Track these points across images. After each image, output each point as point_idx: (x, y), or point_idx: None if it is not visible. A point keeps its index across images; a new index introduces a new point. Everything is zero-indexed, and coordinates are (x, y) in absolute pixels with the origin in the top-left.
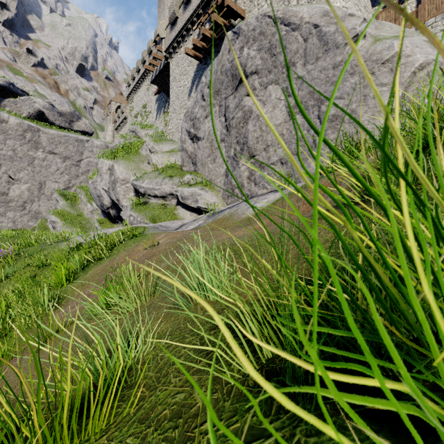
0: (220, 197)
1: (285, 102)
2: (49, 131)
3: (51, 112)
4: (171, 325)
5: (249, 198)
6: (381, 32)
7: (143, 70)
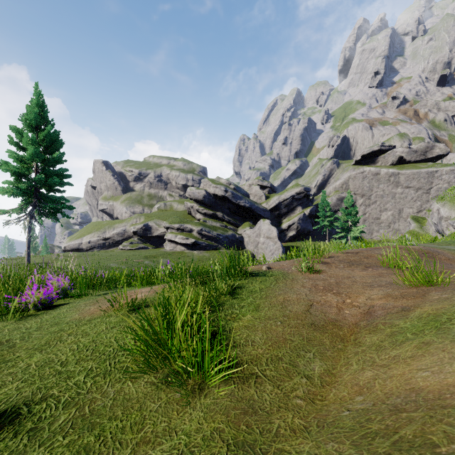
0: None
1: None
2: (405, 172)
3: (408, 153)
4: None
5: None
6: None
7: None
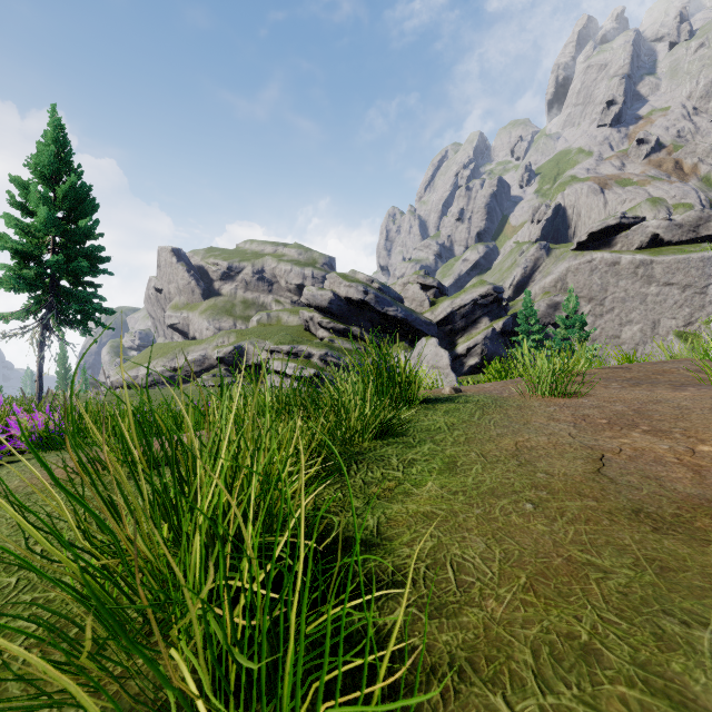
0: None
1: None
2: (664, 259)
3: (667, 228)
4: None
5: None
6: None
7: None
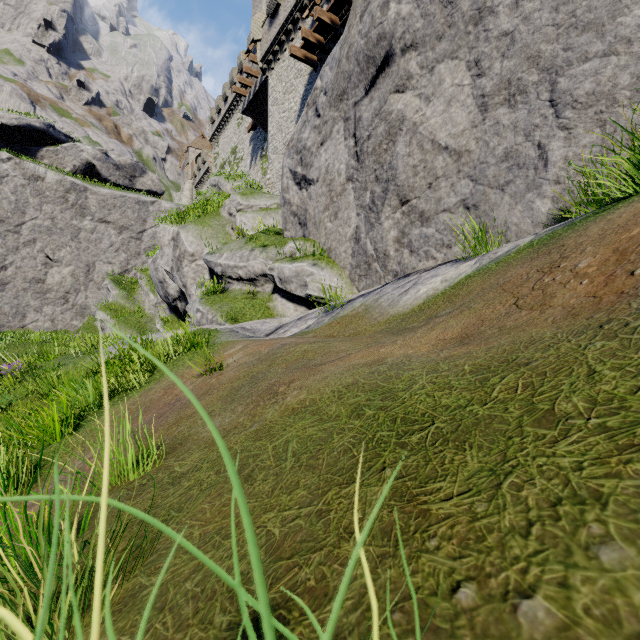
0: (345, 278)
1: (473, 88)
2: (100, 190)
3: (105, 164)
4: None
5: (400, 277)
6: None
7: (232, 97)
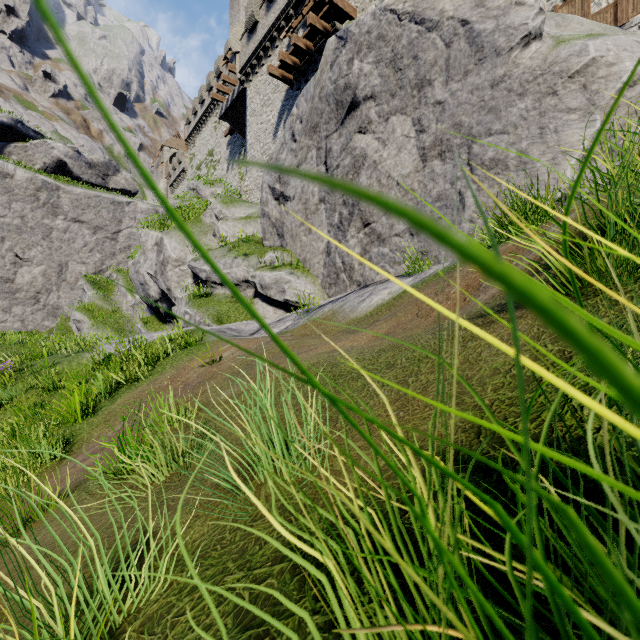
0: (318, 285)
1: (416, 141)
2: (73, 189)
3: (77, 161)
4: (210, 530)
5: (361, 288)
6: (566, 31)
7: (208, 100)
